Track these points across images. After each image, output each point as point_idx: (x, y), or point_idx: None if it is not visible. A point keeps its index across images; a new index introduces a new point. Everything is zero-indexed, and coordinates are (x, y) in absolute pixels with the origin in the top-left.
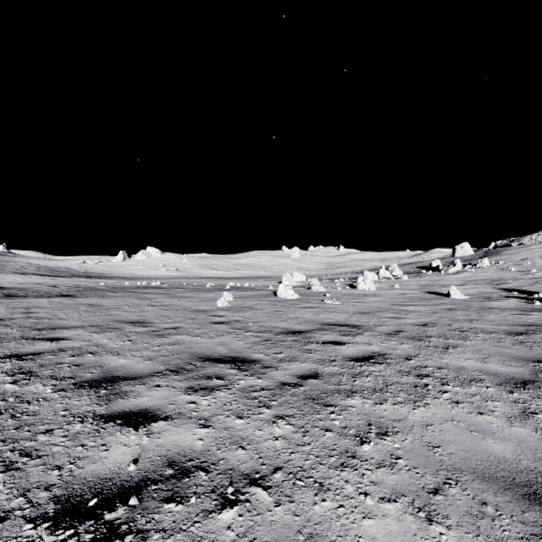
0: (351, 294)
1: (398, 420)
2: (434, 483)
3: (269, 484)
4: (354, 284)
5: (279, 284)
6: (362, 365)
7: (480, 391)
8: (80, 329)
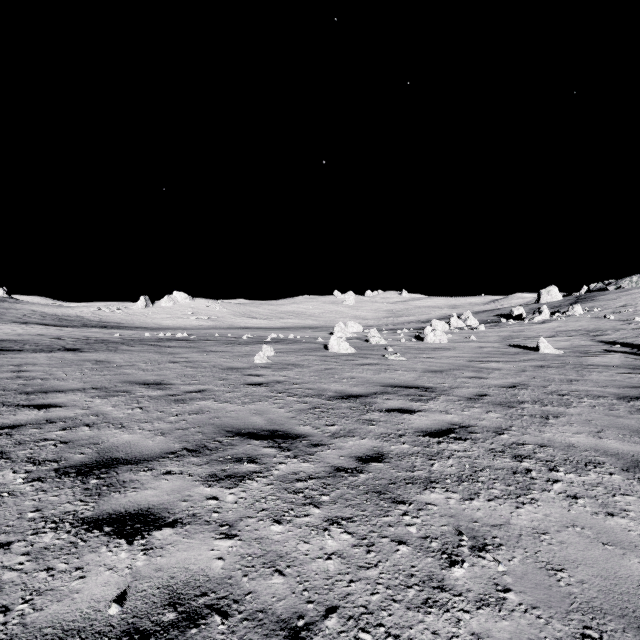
0: (418, 347)
1: (498, 525)
2: (566, 635)
3: (319, 639)
4: (421, 335)
5: (330, 335)
6: (439, 442)
7: (602, 480)
8: (80, 393)
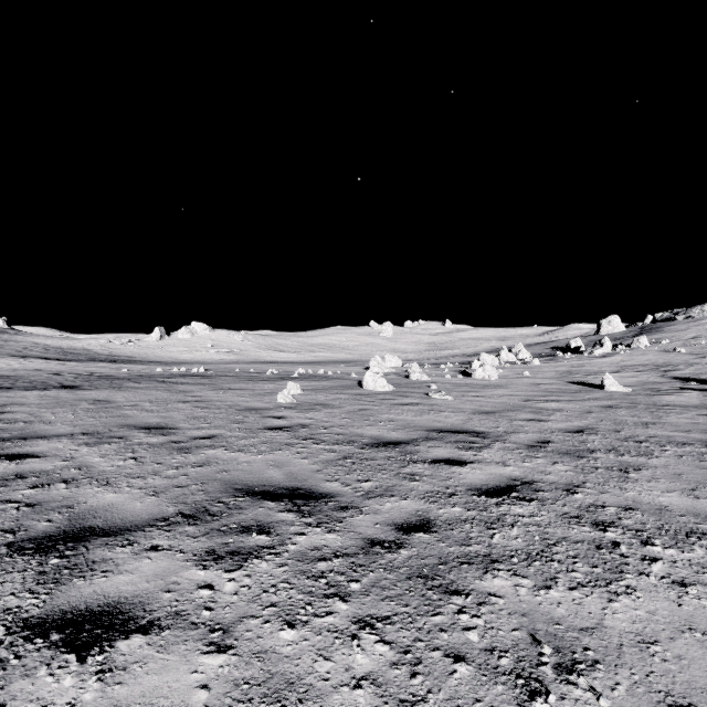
0: (466, 384)
1: (588, 629)
2: None
3: None
4: (467, 370)
5: (365, 370)
6: (499, 503)
7: None
8: (66, 440)
